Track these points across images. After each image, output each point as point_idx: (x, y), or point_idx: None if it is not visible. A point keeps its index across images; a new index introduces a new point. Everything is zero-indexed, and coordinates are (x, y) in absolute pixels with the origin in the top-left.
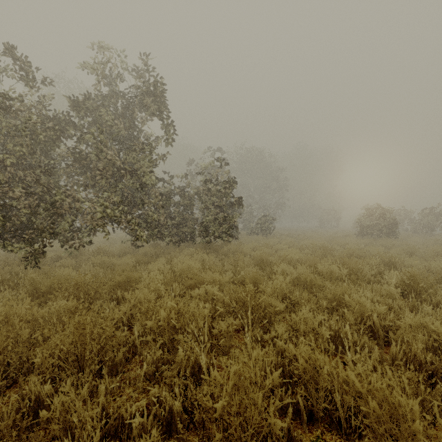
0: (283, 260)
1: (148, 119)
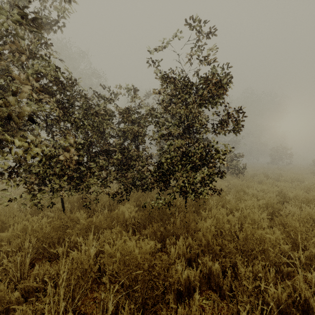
0: None
1: None
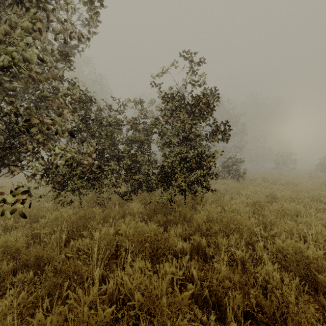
0: None
1: None
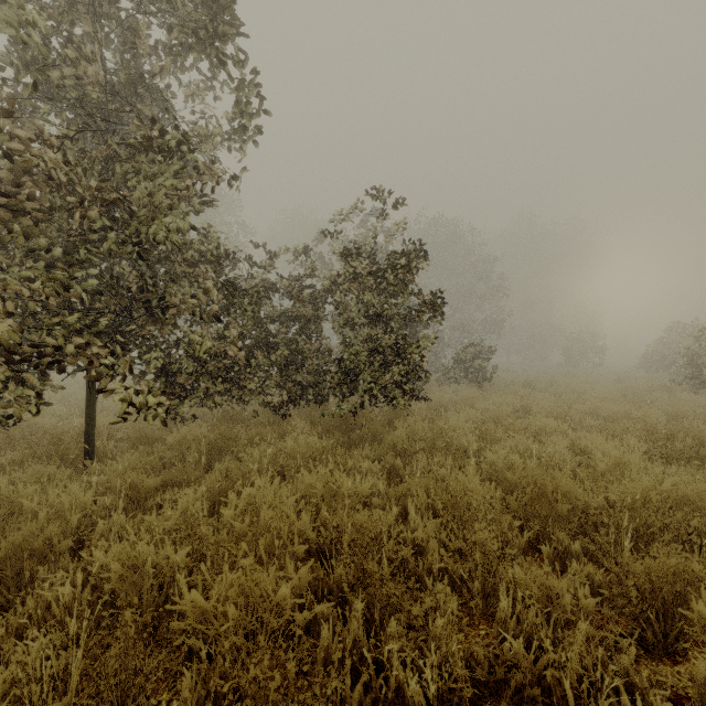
0: (632, 506)
1: (198, 92)
